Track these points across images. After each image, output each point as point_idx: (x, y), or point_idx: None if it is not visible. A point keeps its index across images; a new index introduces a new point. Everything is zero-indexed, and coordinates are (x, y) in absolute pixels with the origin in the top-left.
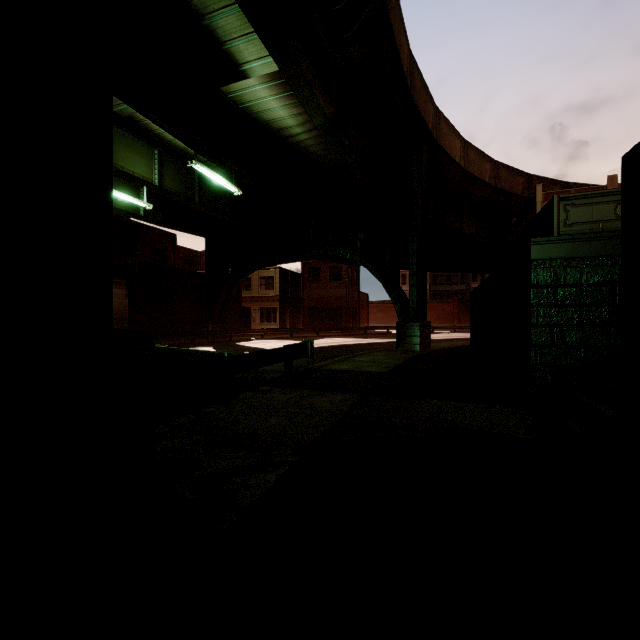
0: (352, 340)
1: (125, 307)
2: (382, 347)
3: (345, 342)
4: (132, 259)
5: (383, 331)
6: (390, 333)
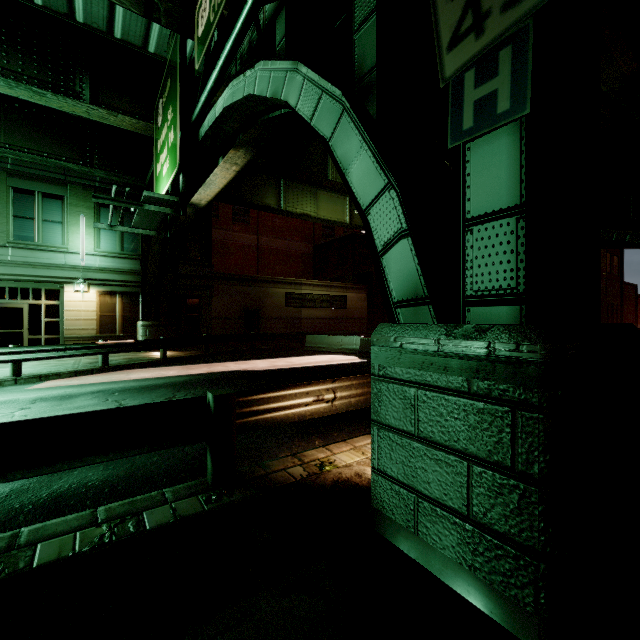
0: None
1: (365, 309)
2: None
3: None
4: (367, 267)
5: None
6: None
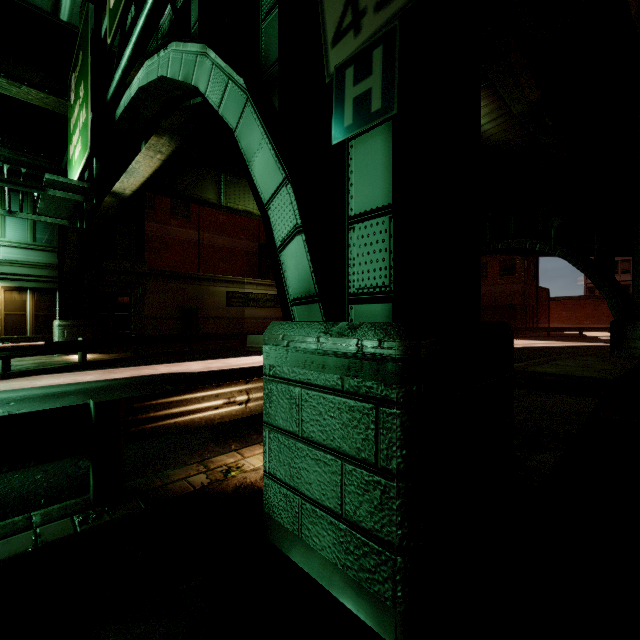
0: (534, 342)
1: None
2: (583, 351)
3: (527, 344)
4: None
5: (572, 333)
6: (584, 335)
